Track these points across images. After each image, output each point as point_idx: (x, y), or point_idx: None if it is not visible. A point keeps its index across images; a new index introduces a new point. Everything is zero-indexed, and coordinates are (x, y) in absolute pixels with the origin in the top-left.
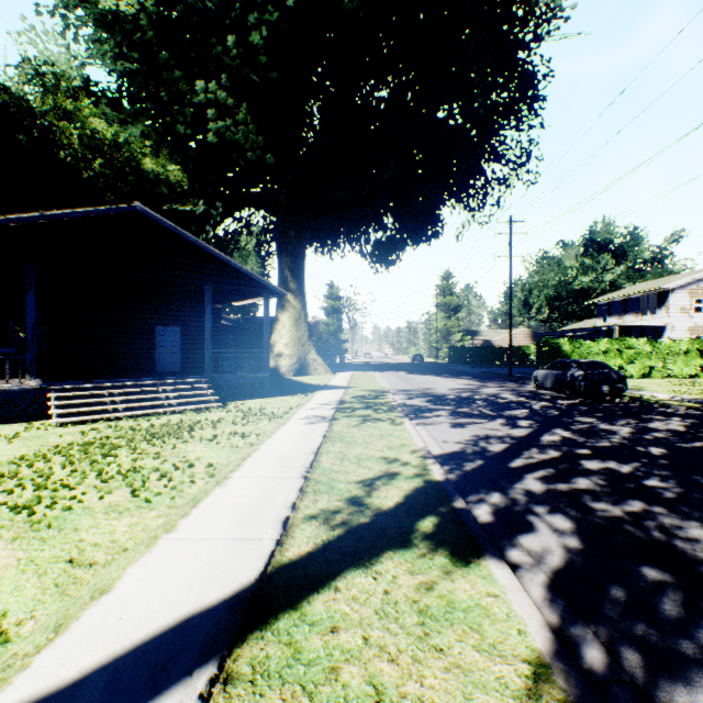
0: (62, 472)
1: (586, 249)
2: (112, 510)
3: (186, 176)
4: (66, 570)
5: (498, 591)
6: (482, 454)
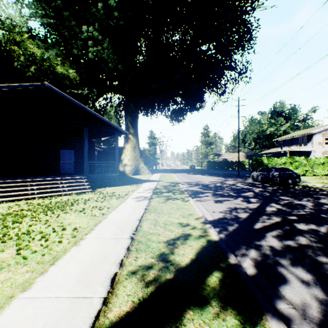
0: None
1: (271, 115)
2: None
3: (78, 75)
4: None
5: None
6: (236, 219)
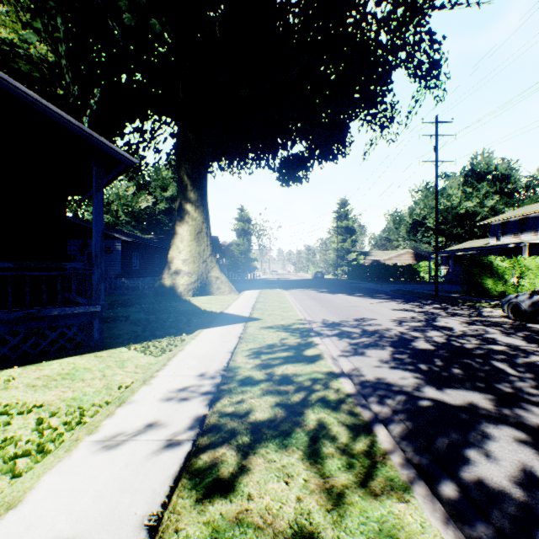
0: None
1: (465, 180)
2: None
3: (51, 50)
4: None
5: None
6: None
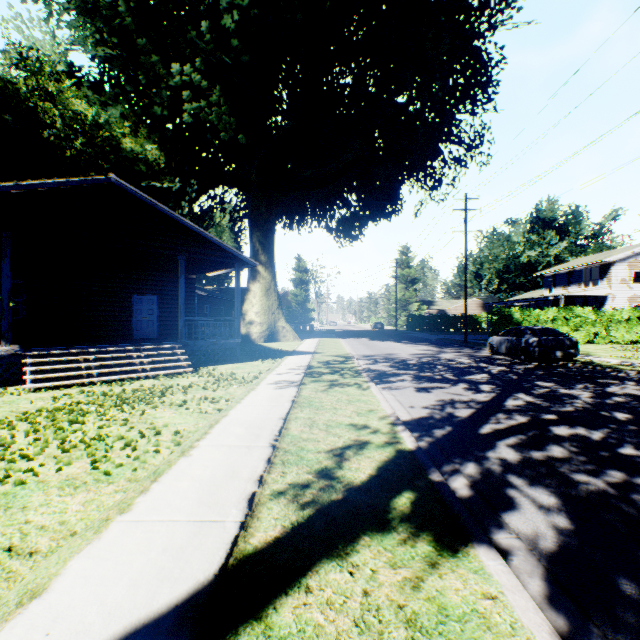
0: (24, 441)
1: (532, 226)
2: (68, 484)
3: (163, 154)
4: (1, 562)
5: (495, 591)
6: (450, 419)
